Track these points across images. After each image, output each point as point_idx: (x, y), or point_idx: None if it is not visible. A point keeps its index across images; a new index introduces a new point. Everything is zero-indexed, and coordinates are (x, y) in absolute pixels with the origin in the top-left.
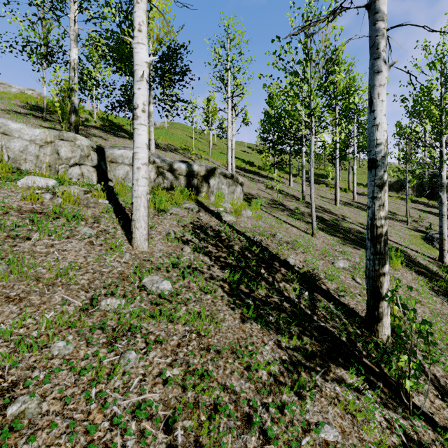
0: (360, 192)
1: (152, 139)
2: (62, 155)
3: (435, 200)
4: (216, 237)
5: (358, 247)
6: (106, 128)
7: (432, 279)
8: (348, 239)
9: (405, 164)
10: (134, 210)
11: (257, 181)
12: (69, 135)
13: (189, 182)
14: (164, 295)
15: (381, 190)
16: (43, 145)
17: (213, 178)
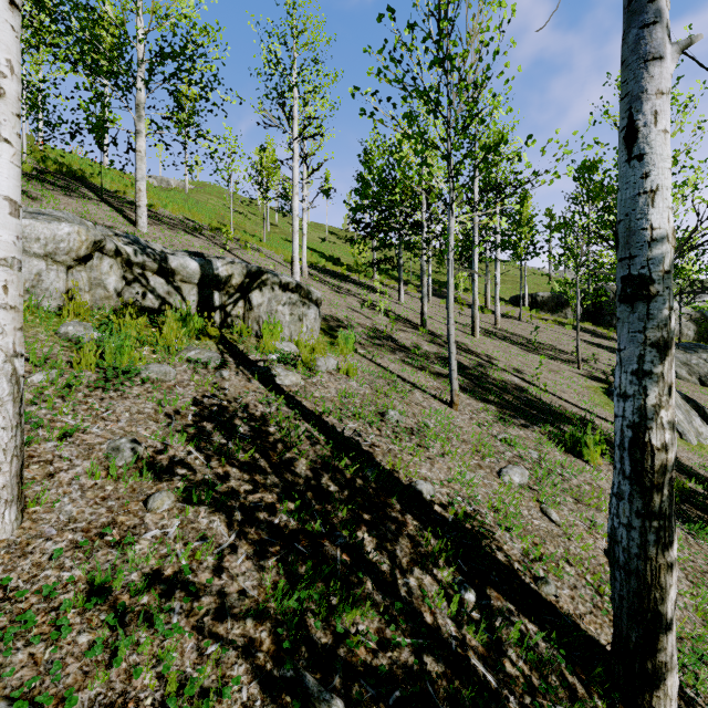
0: (503, 313)
1: (142, 206)
2: None
3: (602, 326)
4: (255, 439)
5: (526, 423)
6: (46, 177)
7: None
8: (507, 407)
9: (576, 273)
10: None
11: (347, 292)
12: None
13: (206, 298)
14: None
15: (661, 357)
16: None
17: (258, 290)
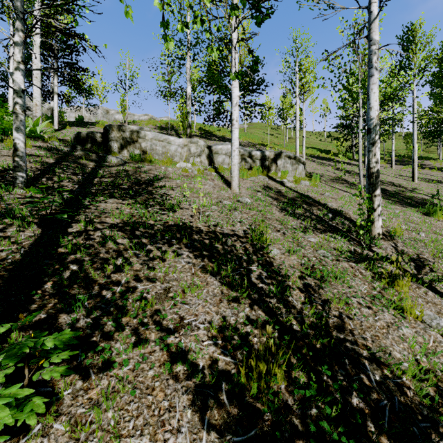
0: None
1: None
2: (192, 151)
3: None
4: (278, 192)
5: (407, 206)
6: (202, 135)
7: None
8: (401, 202)
9: None
10: (232, 172)
11: (327, 165)
12: (195, 140)
13: (262, 164)
14: (247, 202)
15: (373, 146)
16: (183, 147)
17: (279, 159)
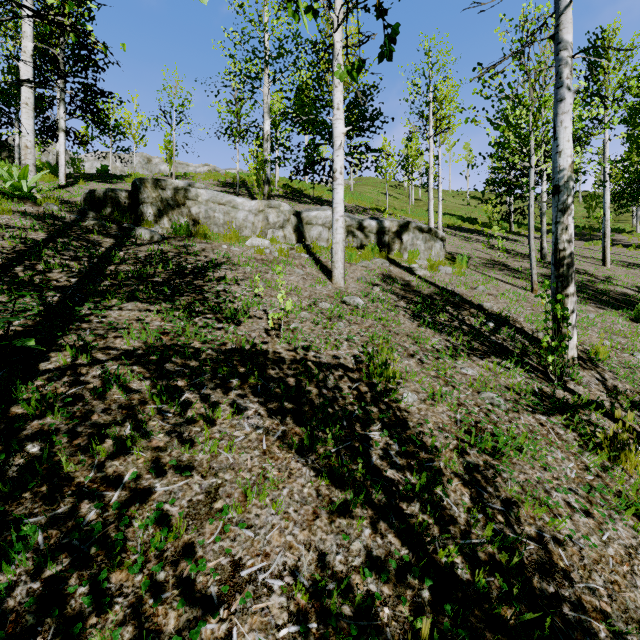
0: None
1: None
2: (270, 220)
3: None
4: (405, 285)
5: (605, 307)
6: (288, 195)
7: None
8: (593, 300)
9: None
10: (334, 254)
11: (475, 241)
12: (275, 203)
13: (379, 240)
14: (359, 305)
15: (563, 215)
16: (257, 214)
17: (406, 233)
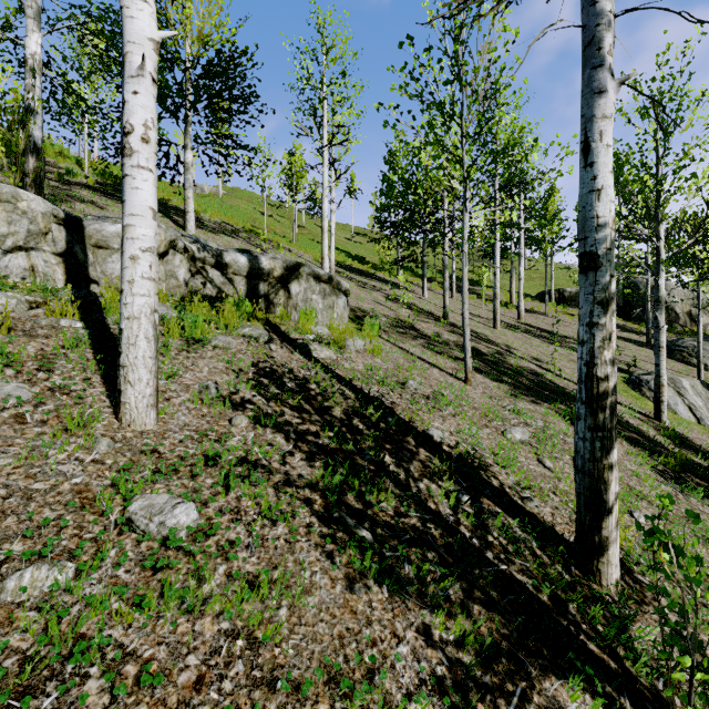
0: (528, 308)
1: (190, 211)
2: None
3: (633, 321)
4: (300, 392)
5: (537, 400)
6: (106, 189)
7: (652, 451)
8: (520, 387)
9: None
10: (125, 345)
11: (372, 288)
12: (3, 189)
13: (253, 288)
14: (177, 541)
15: (605, 311)
16: None
17: (296, 281)
